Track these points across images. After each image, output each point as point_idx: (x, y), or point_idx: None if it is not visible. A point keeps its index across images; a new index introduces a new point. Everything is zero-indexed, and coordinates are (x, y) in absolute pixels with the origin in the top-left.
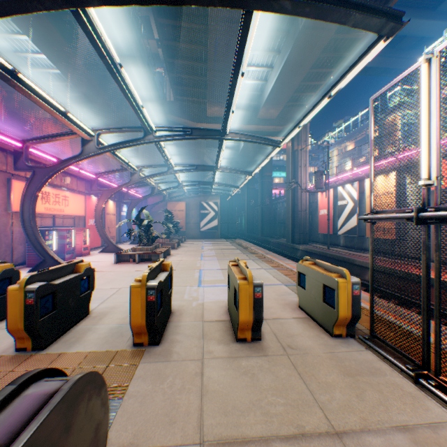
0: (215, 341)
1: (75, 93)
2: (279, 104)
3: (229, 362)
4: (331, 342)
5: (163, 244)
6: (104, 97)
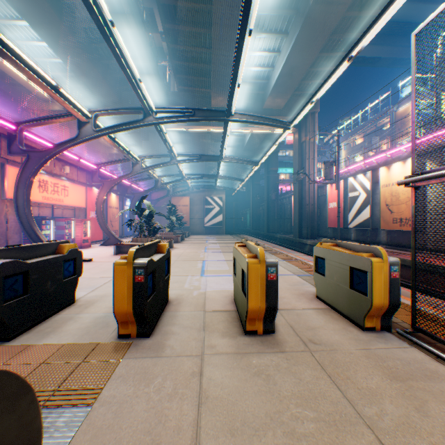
0: (218, 334)
1: (78, 85)
2: (286, 92)
3: (236, 359)
4: (363, 337)
5: (166, 238)
6: (106, 87)
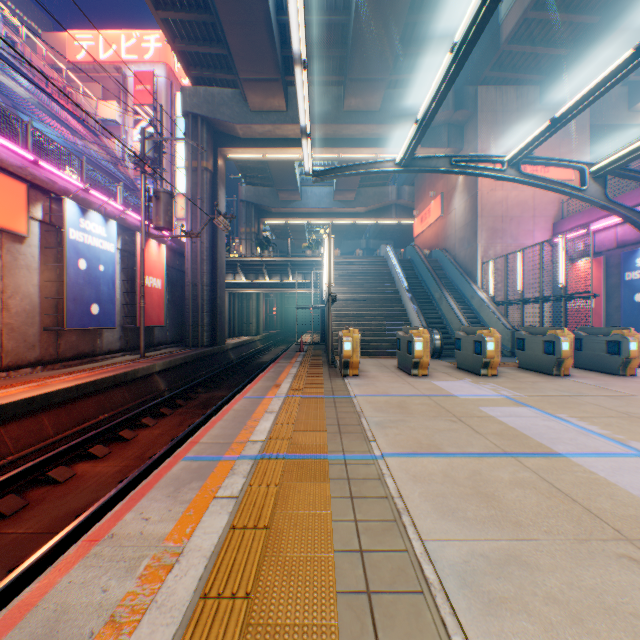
0: None
1: None
2: None
3: None
4: None
5: None
6: None
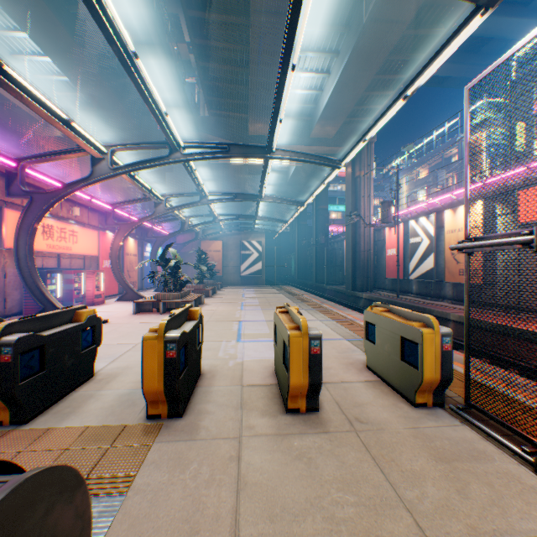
0: (257, 413)
1: (88, 107)
2: (338, 119)
3: (276, 441)
4: (413, 414)
5: (194, 291)
6: (122, 110)
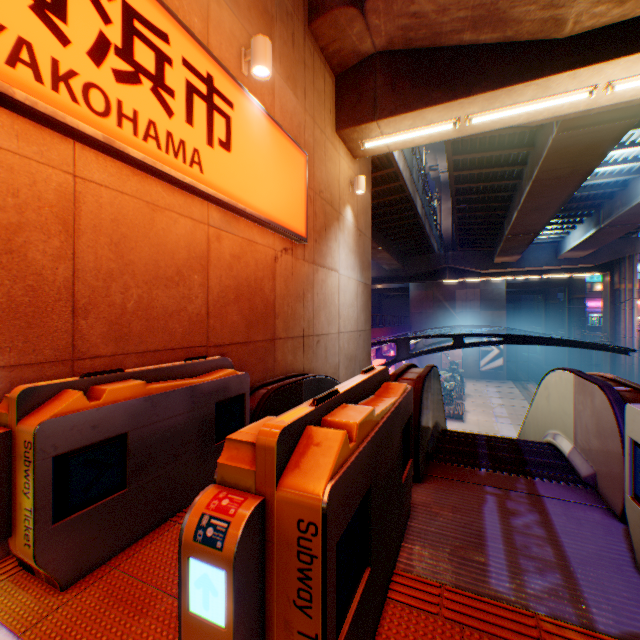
0: None
1: None
2: (586, 250)
3: None
4: None
5: None
6: (396, 264)
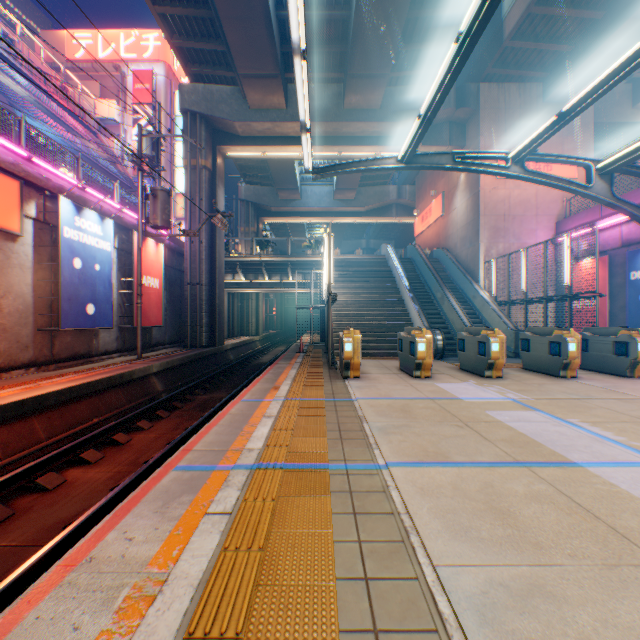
0: None
1: None
2: None
3: None
4: None
5: None
6: None
